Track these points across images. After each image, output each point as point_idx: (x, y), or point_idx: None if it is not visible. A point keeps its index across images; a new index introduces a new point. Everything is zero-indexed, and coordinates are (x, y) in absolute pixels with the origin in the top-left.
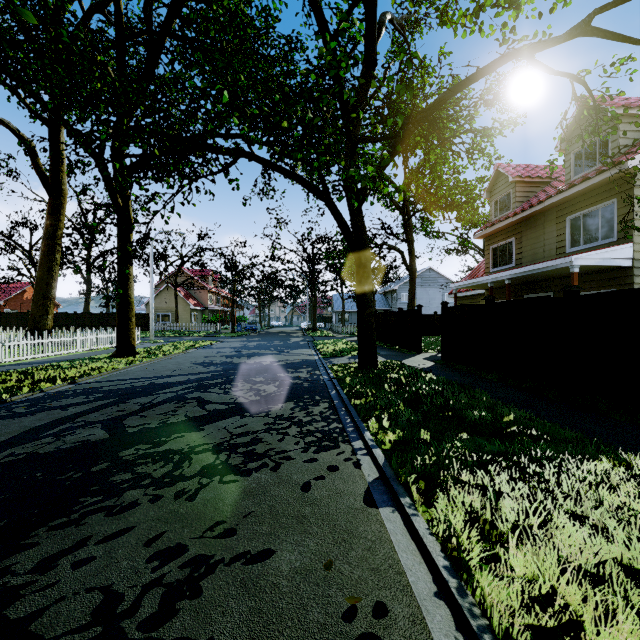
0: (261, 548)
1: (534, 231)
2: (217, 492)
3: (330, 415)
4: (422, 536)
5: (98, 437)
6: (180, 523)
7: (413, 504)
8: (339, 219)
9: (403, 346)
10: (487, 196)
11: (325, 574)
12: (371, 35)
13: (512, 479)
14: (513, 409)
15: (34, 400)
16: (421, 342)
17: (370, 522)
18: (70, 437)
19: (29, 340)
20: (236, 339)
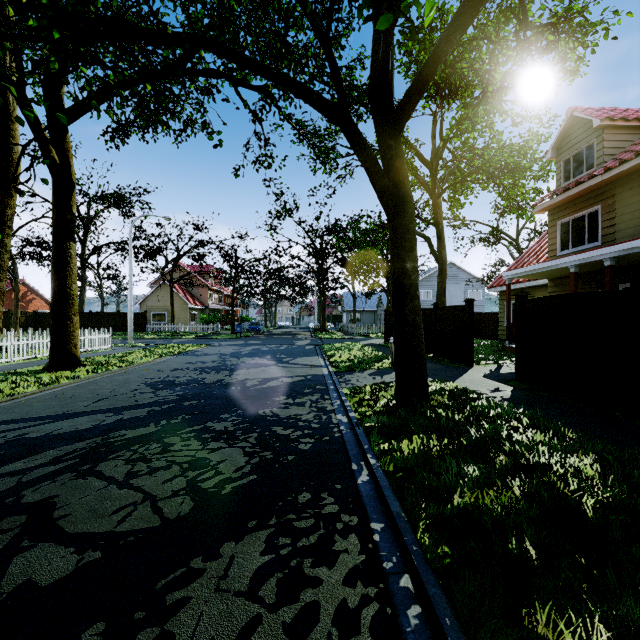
0: None
1: (639, 191)
2: None
3: None
4: None
5: None
6: None
7: None
8: (364, 151)
9: (441, 354)
10: (553, 155)
11: None
12: None
13: None
14: None
15: None
16: (472, 350)
17: None
18: None
19: None
20: (232, 342)
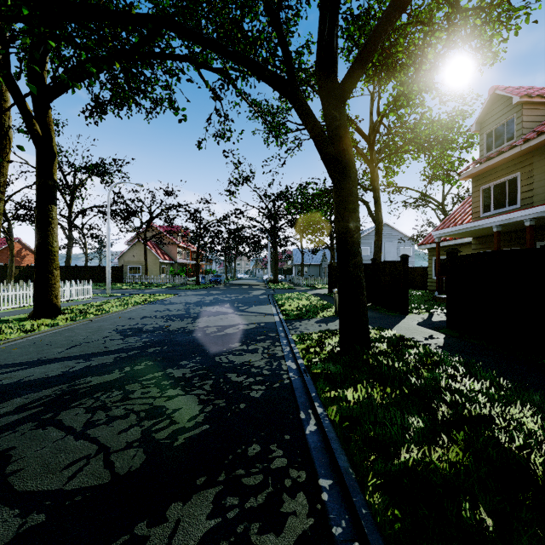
0: None
1: None
2: None
3: None
4: None
5: None
6: None
7: None
8: (311, 121)
9: (378, 303)
10: (477, 128)
11: None
12: None
13: None
14: None
15: None
16: (407, 301)
17: None
18: None
19: None
20: (196, 292)
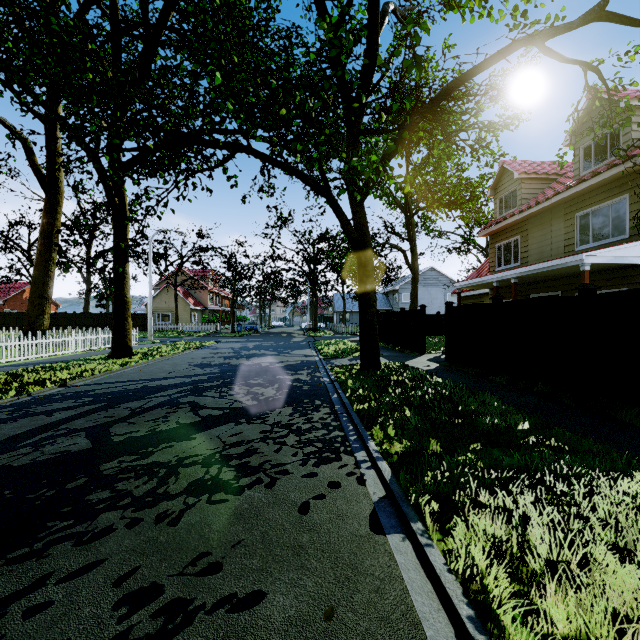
0: (250, 589)
1: (541, 229)
2: (204, 515)
3: (331, 422)
4: (439, 574)
5: (80, 447)
6: (158, 555)
7: (426, 531)
8: (340, 215)
9: (406, 347)
10: (492, 193)
11: (325, 626)
12: (374, 24)
13: (536, 499)
14: (527, 416)
15: (19, 404)
16: (424, 343)
17: (377, 554)
18: (50, 447)
19: (22, 341)
20: (236, 339)
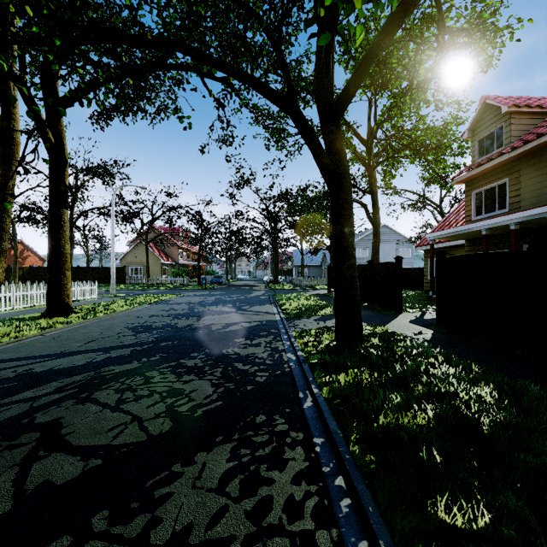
0: None
1: (540, 167)
2: None
3: (315, 528)
4: None
5: None
6: None
7: None
8: (309, 135)
9: (375, 303)
10: (469, 135)
11: None
12: None
13: None
14: None
15: None
16: (401, 300)
17: None
18: None
19: None
20: (198, 292)
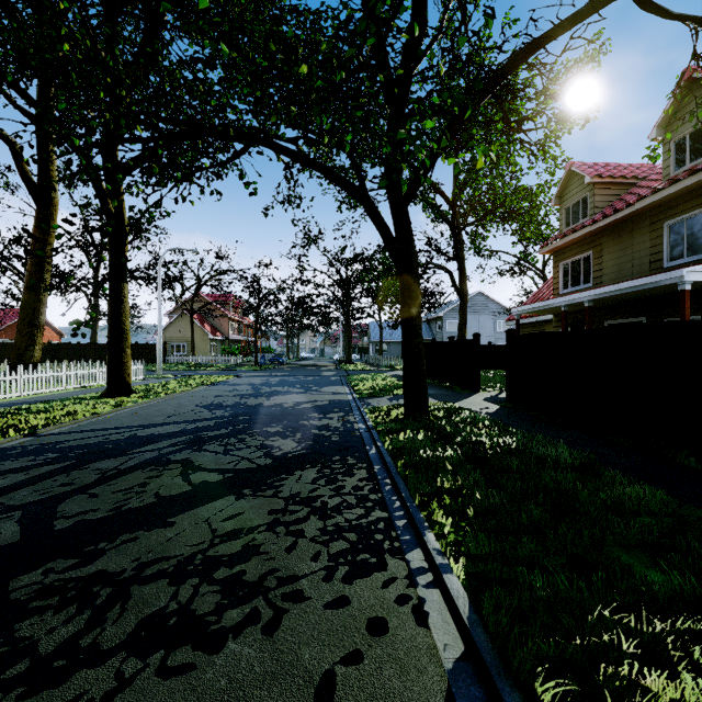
0: None
1: (619, 242)
2: None
3: (369, 493)
4: None
5: None
6: None
7: None
8: (379, 223)
9: (455, 383)
10: (556, 202)
11: None
12: None
13: None
14: (647, 488)
15: None
16: (478, 379)
17: None
18: None
19: None
20: (258, 373)
